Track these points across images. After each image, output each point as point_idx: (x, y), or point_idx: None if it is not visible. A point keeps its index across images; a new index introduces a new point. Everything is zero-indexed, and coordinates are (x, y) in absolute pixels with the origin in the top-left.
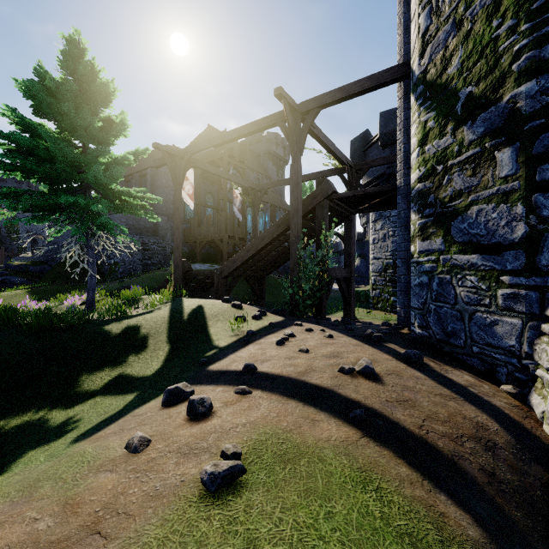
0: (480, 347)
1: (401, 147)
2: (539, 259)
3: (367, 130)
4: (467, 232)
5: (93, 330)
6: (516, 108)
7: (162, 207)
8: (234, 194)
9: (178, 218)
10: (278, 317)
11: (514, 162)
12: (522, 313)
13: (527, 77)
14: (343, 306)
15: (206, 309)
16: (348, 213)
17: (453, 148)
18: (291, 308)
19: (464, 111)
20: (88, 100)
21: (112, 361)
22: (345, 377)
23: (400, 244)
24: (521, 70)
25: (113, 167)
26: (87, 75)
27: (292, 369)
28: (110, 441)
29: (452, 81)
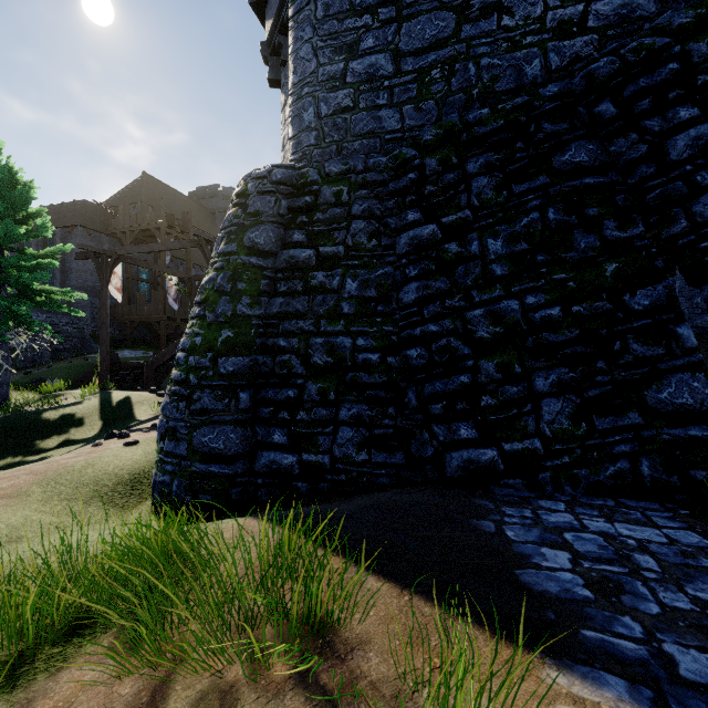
0: None
1: None
2: None
3: None
4: None
5: (33, 416)
6: None
7: (78, 278)
8: (169, 284)
9: (105, 313)
10: None
11: None
12: None
13: None
14: None
15: (133, 398)
16: None
17: None
18: None
19: None
20: (7, 204)
21: (58, 434)
22: None
23: None
24: None
25: (38, 272)
26: (4, 178)
27: None
28: (83, 448)
29: None
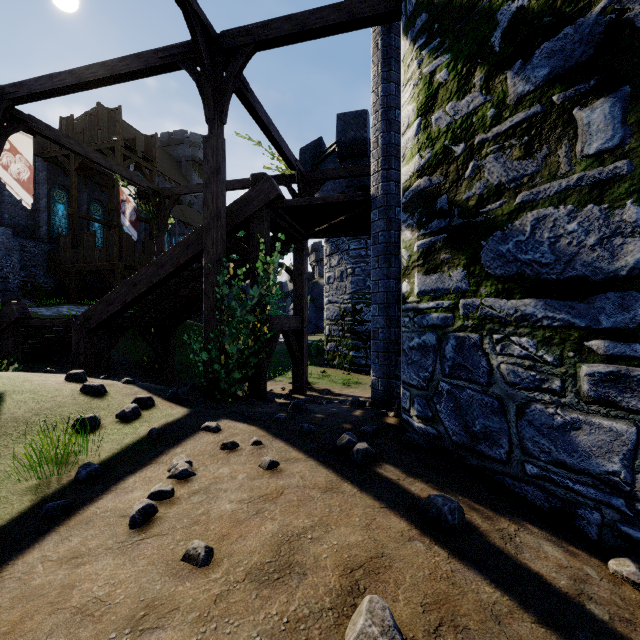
0: (542, 467)
1: (377, 137)
2: None
3: (321, 138)
4: (515, 257)
5: None
6: (623, 20)
7: (3, 212)
8: (122, 195)
9: None
10: (176, 410)
11: (617, 124)
12: (638, 413)
13: None
14: (292, 370)
15: (7, 404)
16: (299, 236)
17: (485, 112)
18: (205, 386)
19: (507, 44)
20: None
21: None
22: None
23: (376, 282)
24: None
25: None
26: None
27: None
28: None
29: None
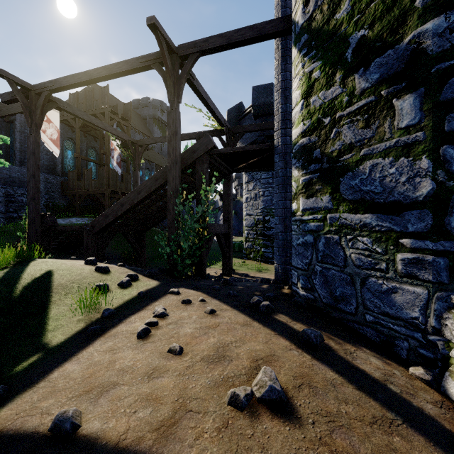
0: (375, 316)
1: (278, 108)
2: (448, 220)
3: (241, 103)
4: (359, 188)
5: None
6: (421, 48)
7: None
8: (112, 146)
9: (34, 164)
10: (152, 282)
11: (417, 110)
12: (429, 282)
13: (435, 12)
14: (222, 260)
15: (56, 276)
16: (227, 171)
17: (342, 99)
18: (168, 268)
19: (355, 58)
20: None
21: None
22: (241, 422)
23: (277, 202)
24: (427, 5)
25: None
26: None
27: (149, 414)
28: None
29: (341, 26)
